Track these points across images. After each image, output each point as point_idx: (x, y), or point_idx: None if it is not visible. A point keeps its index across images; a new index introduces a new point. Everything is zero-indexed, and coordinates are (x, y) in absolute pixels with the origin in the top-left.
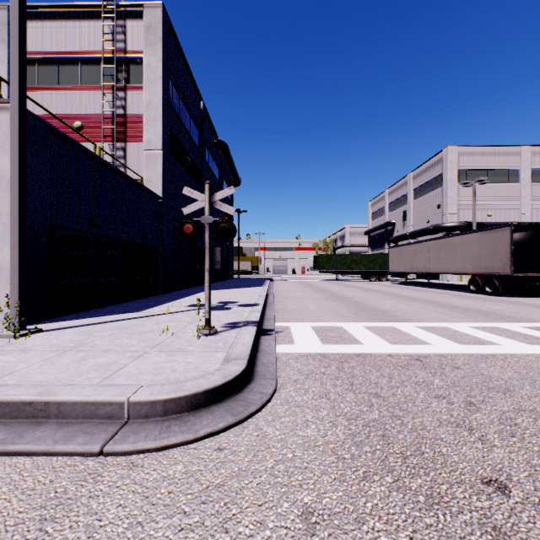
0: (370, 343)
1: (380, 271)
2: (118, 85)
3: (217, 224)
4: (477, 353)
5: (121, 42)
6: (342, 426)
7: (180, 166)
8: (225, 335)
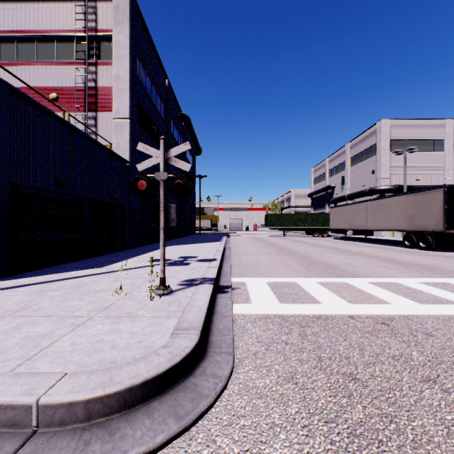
0: (328, 302)
1: (322, 228)
2: (90, 60)
3: (171, 180)
4: (442, 315)
5: (93, 22)
6: (321, 436)
7: (147, 135)
8: (180, 295)
